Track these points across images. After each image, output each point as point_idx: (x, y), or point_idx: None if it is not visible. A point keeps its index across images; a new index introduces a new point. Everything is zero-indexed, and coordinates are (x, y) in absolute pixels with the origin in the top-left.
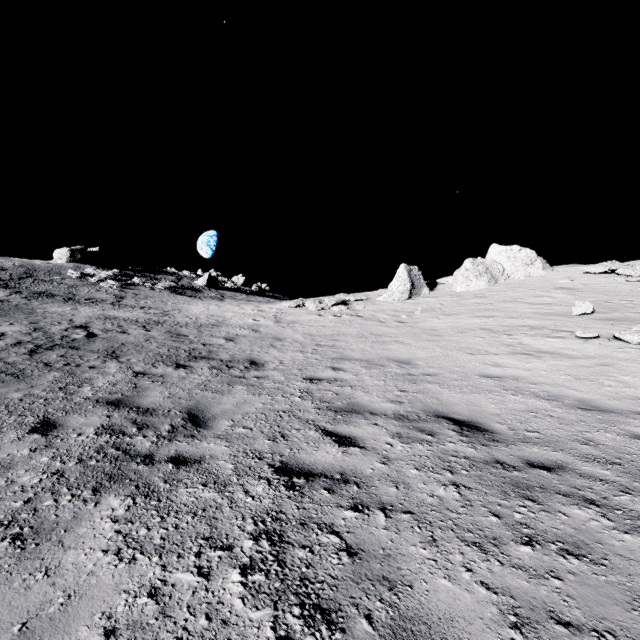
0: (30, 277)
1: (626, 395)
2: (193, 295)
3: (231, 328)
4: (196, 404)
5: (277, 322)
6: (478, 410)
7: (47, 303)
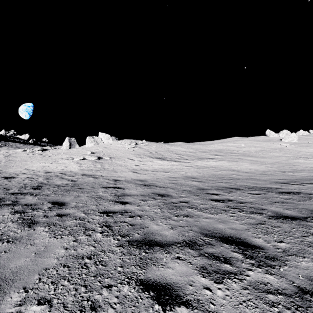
0: None
1: (42, 168)
2: None
3: None
4: None
5: (6, 156)
6: (4, 171)
7: None
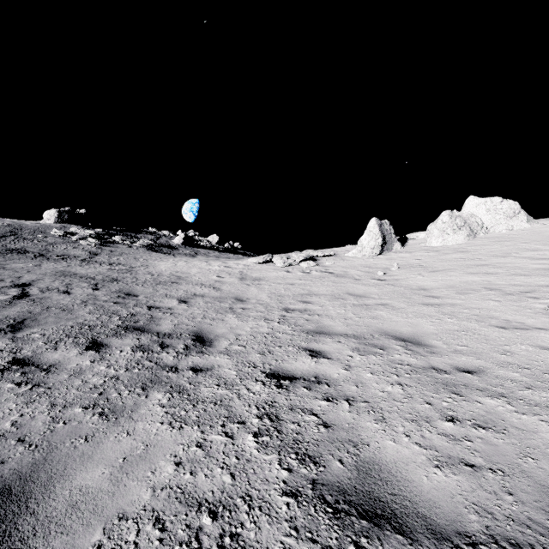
0: (13, 235)
1: None
2: (168, 252)
3: (191, 286)
4: (35, 465)
5: (242, 279)
6: None
7: (12, 259)
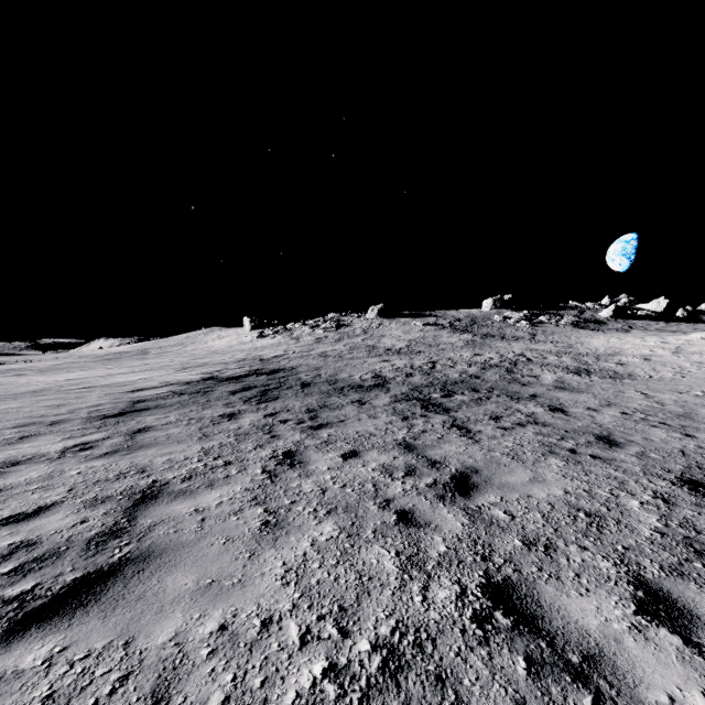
0: (475, 324)
1: None
2: (595, 328)
3: (624, 357)
4: (588, 385)
5: (674, 353)
6: None
7: (493, 341)
